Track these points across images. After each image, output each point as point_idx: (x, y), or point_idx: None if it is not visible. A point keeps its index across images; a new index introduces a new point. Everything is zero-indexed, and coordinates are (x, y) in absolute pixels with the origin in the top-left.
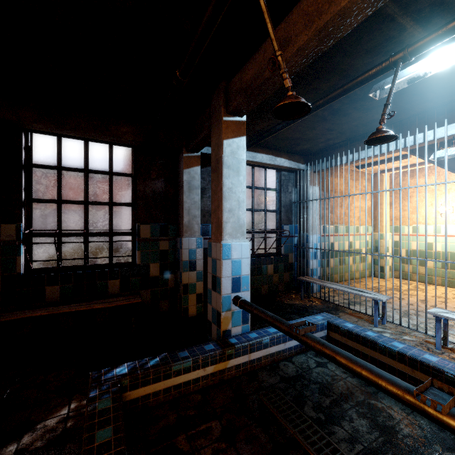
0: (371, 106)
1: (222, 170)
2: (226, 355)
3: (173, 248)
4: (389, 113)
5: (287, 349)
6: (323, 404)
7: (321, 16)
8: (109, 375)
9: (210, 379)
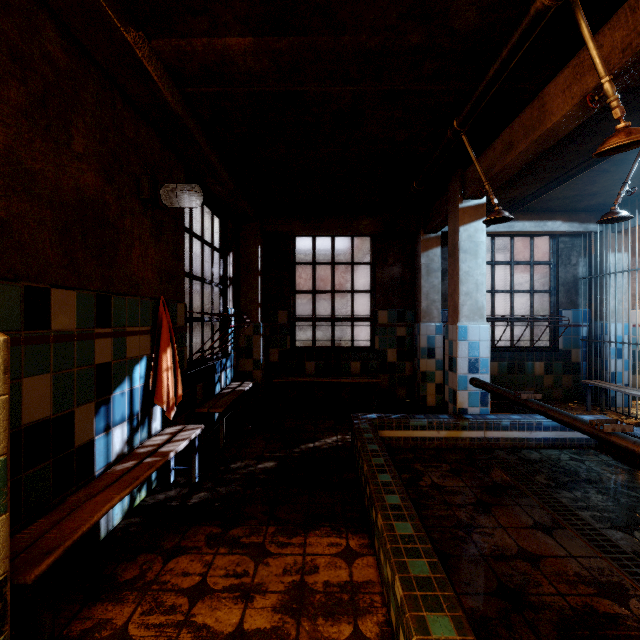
0: None
1: (458, 256)
2: (459, 425)
3: (410, 335)
4: (628, 190)
5: (534, 439)
6: (559, 479)
7: (534, 132)
8: (364, 417)
9: (444, 442)
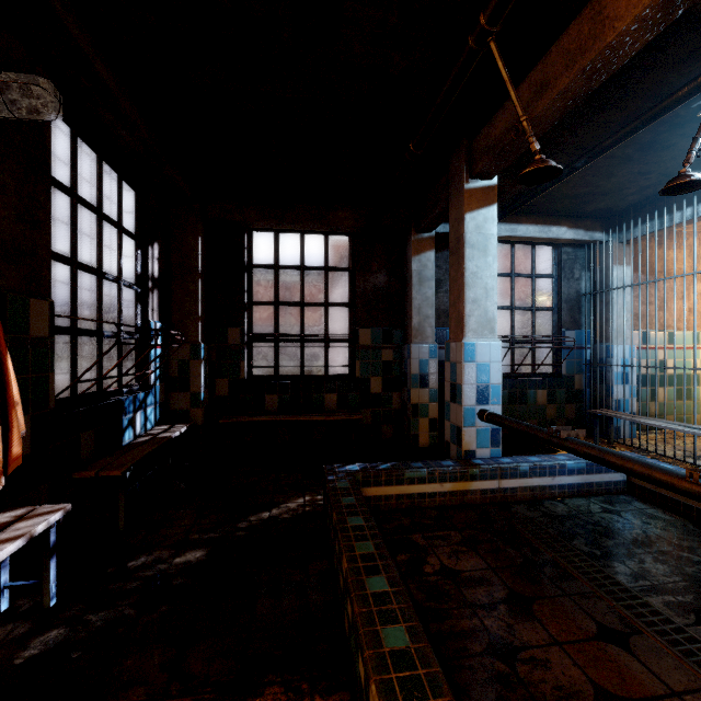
0: None
1: (464, 251)
2: (468, 474)
3: (398, 359)
4: (700, 149)
5: (557, 486)
6: (601, 543)
7: (584, 55)
8: (342, 469)
9: (449, 498)
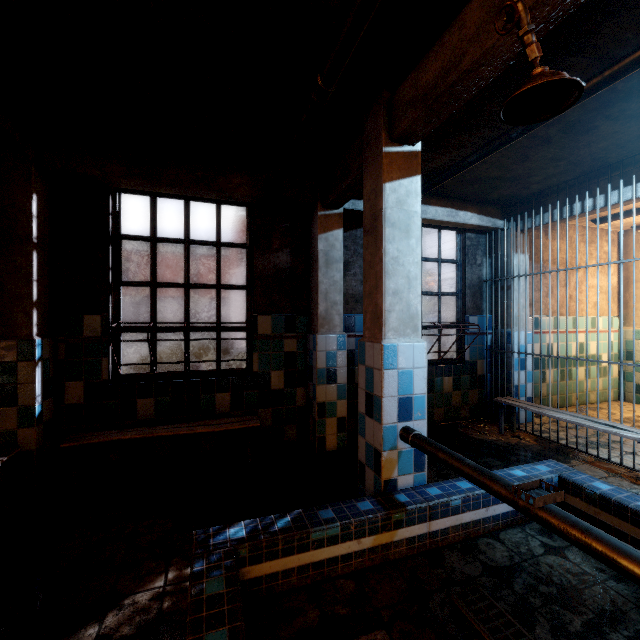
0: (639, 110)
1: (383, 231)
2: (392, 520)
3: (302, 349)
4: None
5: (491, 518)
6: (569, 627)
7: None
8: (220, 538)
9: (368, 557)
